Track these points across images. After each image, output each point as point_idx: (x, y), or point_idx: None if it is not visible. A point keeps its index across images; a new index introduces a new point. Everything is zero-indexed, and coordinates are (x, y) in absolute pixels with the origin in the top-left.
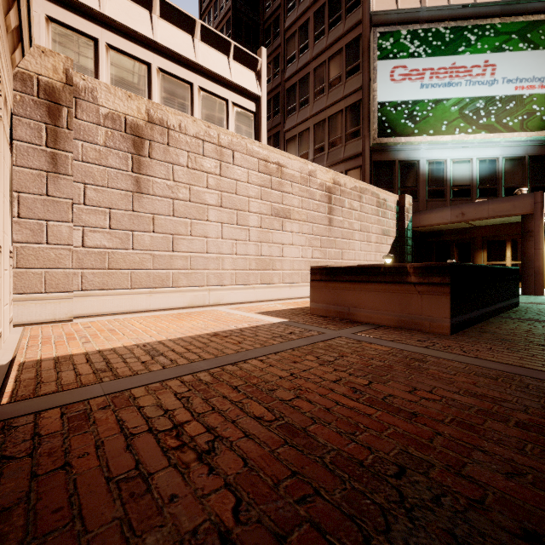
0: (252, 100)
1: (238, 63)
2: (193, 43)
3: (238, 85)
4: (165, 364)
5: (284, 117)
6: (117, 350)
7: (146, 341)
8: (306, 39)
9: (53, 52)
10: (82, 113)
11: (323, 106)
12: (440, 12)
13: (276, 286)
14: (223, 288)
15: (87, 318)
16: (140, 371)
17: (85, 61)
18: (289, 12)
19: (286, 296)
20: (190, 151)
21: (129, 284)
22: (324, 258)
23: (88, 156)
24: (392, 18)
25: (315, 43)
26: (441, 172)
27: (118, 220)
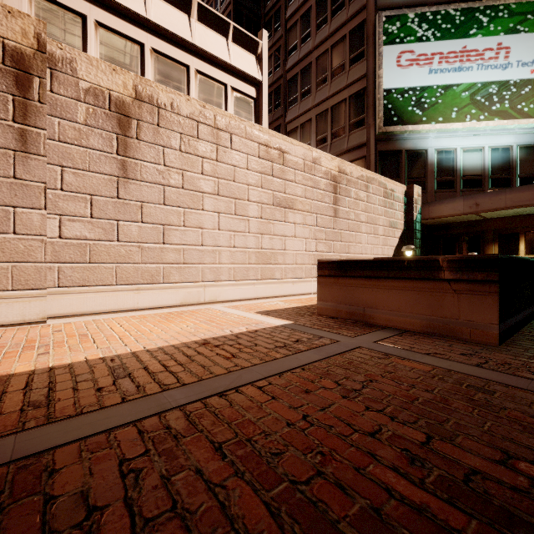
0: (252, 85)
1: (238, 46)
2: (190, 23)
3: (237, 69)
4: (128, 392)
5: (286, 108)
6: (74, 367)
7: (116, 353)
8: (308, 28)
9: (21, 13)
10: (58, 87)
11: (325, 95)
12: None
13: (278, 282)
14: (220, 284)
15: (64, 319)
16: (87, 408)
17: (72, 39)
18: (290, 1)
19: (289, 293)
20: (183, 132)
21: (114, 280)
22: (328, 251)
23: (65, 135)
24: (399, 1)
25: (317, 31)
26: (451, 161)
27: (101, 209)
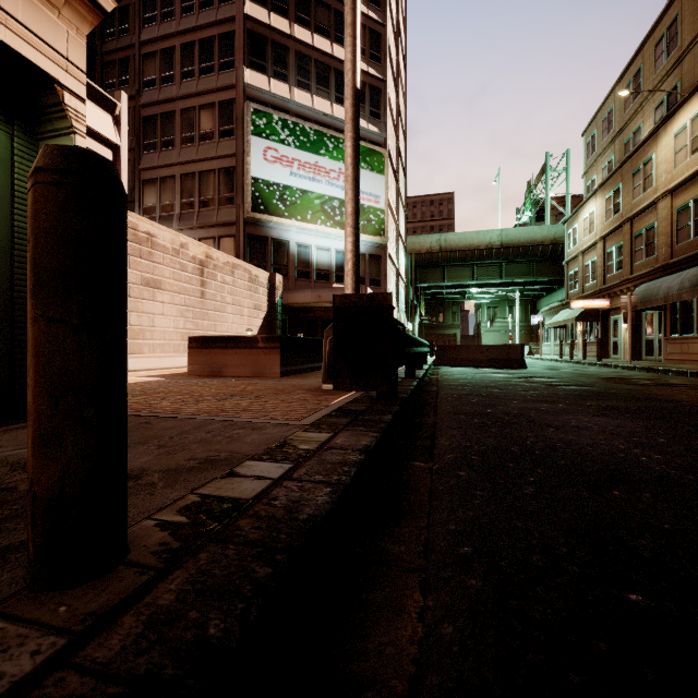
0: (108, 147)
1: (91, 101)
2: None
3: (91, 128)
4: None
5: (140, 150)
6: None
7: None
8: (171, 70)
9: None
10: None
11: (192, 157)
12: (307, 111)
13: (146, 356)
14: None
15: None
16: None
17: None
18: (146, 23)
19: (157, 366)
20: None
21: None
22: (196, 329)
23: None
24: (266, 98)
25: (183, 80)
26: (308, 255)
27: None
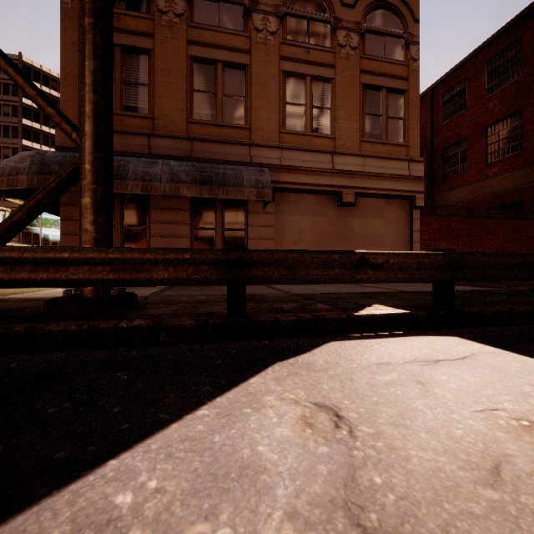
0: None
1: None
2: None
3: None
4: None
5: None
6: None
7: None
8: None
9: None
10: None
11: (1, 205)
12: None
13: None
14: None
15: None
16: None
17: None
18: None
19: None
20: None
21: None
22: None
23: None
24: None
25: None
26: (48, 238)
27: None
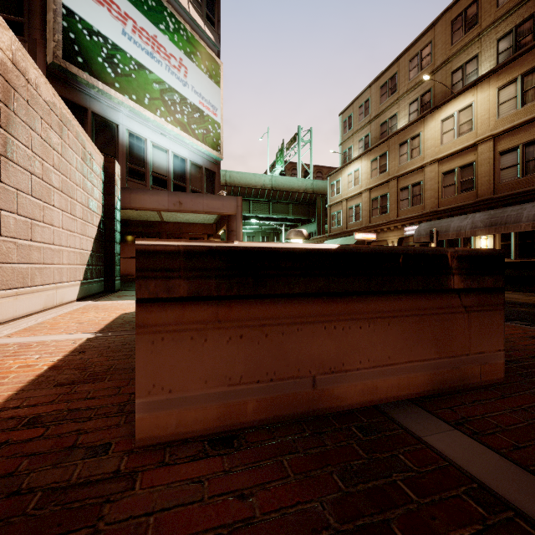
0: None
1: None
2: None
3: None
4: None
5: None
6: None
7: None
8: None
9: None
10: None
11: None
12: None
13: None
14: None
15: None
16: None
17: None
18: None
19: None
20: None
21: None
22: None
23: None
24: None
25: None
26: (142, 151)
27: None
